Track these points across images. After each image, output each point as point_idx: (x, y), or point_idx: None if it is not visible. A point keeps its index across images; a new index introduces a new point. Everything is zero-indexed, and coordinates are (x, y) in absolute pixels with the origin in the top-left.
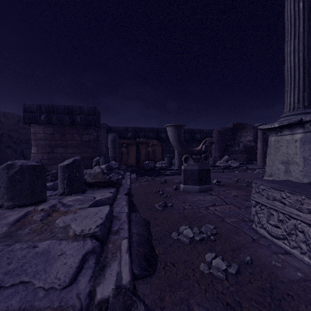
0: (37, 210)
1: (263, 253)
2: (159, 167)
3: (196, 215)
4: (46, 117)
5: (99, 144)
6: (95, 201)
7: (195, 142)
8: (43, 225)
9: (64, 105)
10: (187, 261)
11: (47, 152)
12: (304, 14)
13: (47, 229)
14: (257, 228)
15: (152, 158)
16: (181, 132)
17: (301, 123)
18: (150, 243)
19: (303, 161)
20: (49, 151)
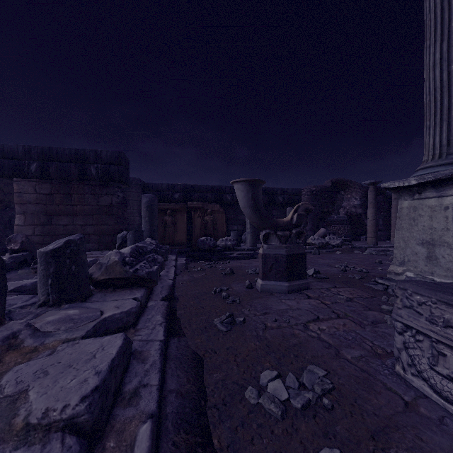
0: None
1: (437, 445)
2: (221, 246)
3: (287, 344)
4: (40, 167)
5: (130, 210)
6: (99, 321)
7: (276, 208)
8: None
9: (70, 148)
10: None
11: (41, 223)
12: None
13: None
14: (408, 375)
15: (212, 232)
16: (258, 192)
17: None
18: (203, 417)
19: None
20: (44, 222)
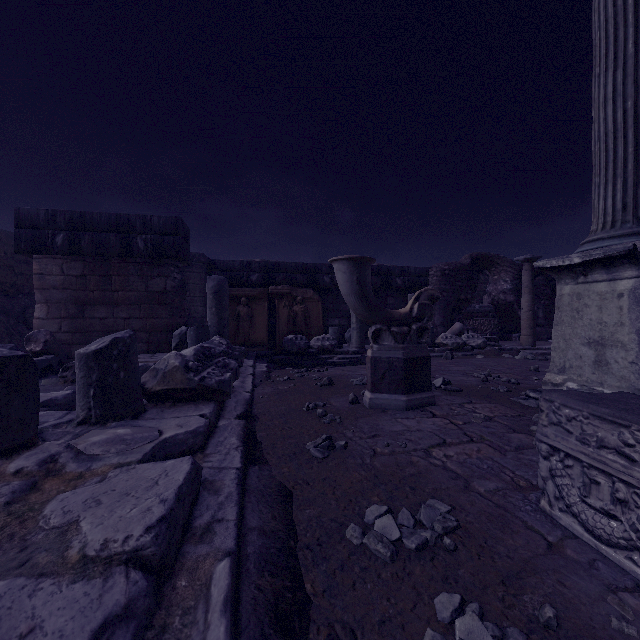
0: (5, 472)
1: (582, 591)
2: (317, 347)
3: (402, 474)
4: (68, 238)
5: (189, 298)
6: (159, 442)
7: (393, 294)
8: (7, 520)
9: (109, 213)
10: (387, 619)
11: (70, 316)
12: (637, 15)
13: (17, 533)
14: (555, 511)
15: (303, 328)
16: (366, 274)
17: (632, 255)
18: (293, 559)
19: (639, 340)
20: (74, 314)
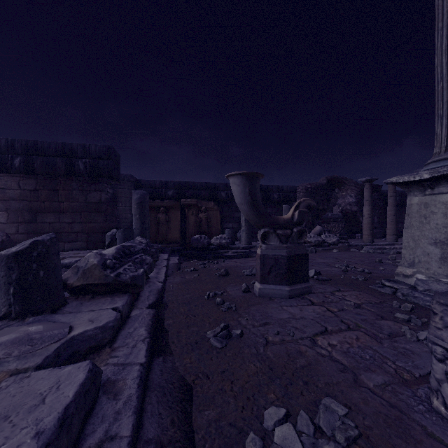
0: None
1: None
2: (216, 244)
3: (294, 365)
4: (24, 161)
5: (122, 208)
6: (65, 341)
7: (271, 205)
8: None
9: (56, 142)
10: None
11: (25, 221)
12: None
13: None
14: None
15: (206, 230)
16: (256, 187)
17: None
18: None
19: None
20: (29, 219)
